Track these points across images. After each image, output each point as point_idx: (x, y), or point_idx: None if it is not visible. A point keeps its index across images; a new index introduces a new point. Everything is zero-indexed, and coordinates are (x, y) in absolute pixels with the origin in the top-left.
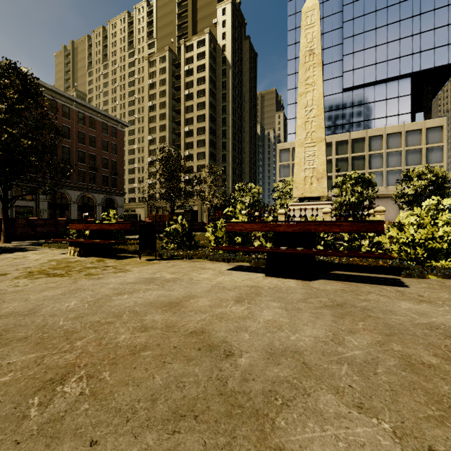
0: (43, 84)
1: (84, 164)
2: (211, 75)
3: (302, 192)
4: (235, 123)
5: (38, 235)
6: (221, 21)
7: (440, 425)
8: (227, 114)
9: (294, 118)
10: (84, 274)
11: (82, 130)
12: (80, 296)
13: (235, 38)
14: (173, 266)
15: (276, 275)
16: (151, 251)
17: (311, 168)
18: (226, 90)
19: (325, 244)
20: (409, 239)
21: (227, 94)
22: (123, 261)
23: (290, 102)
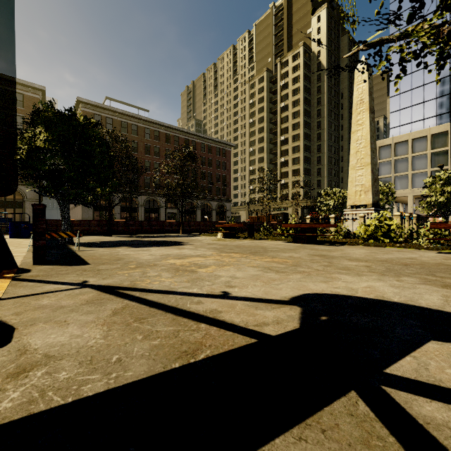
0: (181, 129)
1: (205, 180)
2: (306, 84)
3: (353, 202)
4: (330, 124)
5: (191, 230)
6: (316, 29)
7: (287, 250)
8: (322, 117)
9: (398, 110)
10: (231, 241)
11: (203, 156)
12: (234, 243)
13: (331, 40)
14: (260, 241)
15: (295, 243)
16: (252, 236)
17: (360, 184)
18: (321, 94)
19: (346, 235)
20: (361, 231)
21: (322, 98)
22: (241, 240)
23: (393, 94)
